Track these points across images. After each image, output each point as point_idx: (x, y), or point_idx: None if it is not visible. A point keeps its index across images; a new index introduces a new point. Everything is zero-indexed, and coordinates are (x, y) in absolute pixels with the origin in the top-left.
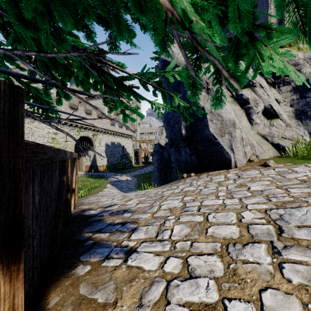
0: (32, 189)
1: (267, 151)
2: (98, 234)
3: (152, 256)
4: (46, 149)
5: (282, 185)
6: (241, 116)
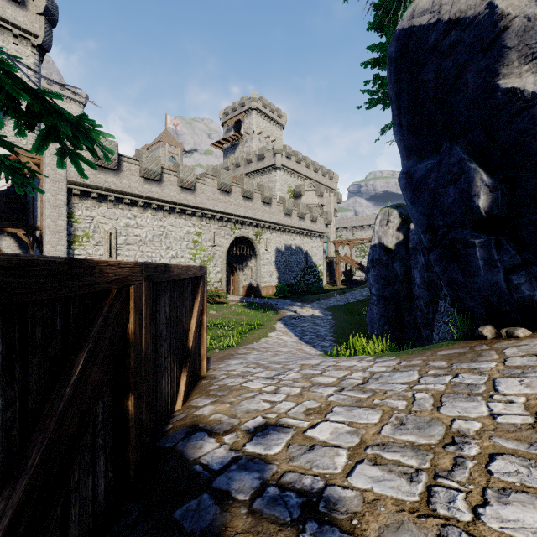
0: None
1: None
2: None
3: None
4: None
5: None
6: None
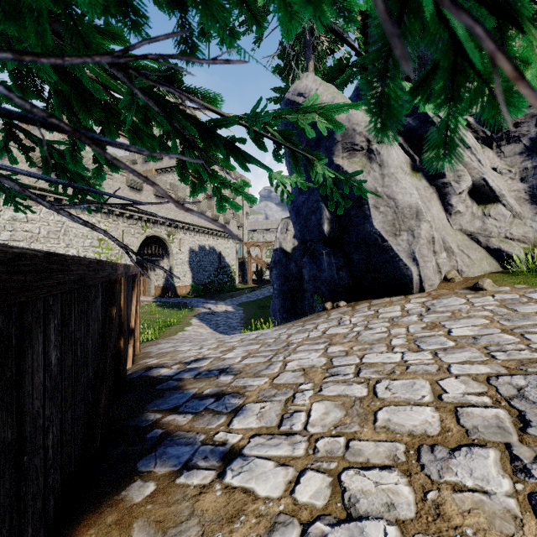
0: (43, 339)
1: (478, 263)
2: (172, 417)
3: (273, 466)
4: (70, 263)
5: (512, 326)
6: (430, 199)
